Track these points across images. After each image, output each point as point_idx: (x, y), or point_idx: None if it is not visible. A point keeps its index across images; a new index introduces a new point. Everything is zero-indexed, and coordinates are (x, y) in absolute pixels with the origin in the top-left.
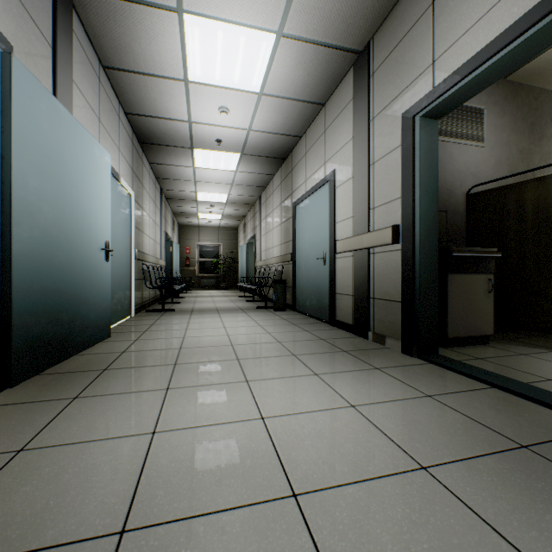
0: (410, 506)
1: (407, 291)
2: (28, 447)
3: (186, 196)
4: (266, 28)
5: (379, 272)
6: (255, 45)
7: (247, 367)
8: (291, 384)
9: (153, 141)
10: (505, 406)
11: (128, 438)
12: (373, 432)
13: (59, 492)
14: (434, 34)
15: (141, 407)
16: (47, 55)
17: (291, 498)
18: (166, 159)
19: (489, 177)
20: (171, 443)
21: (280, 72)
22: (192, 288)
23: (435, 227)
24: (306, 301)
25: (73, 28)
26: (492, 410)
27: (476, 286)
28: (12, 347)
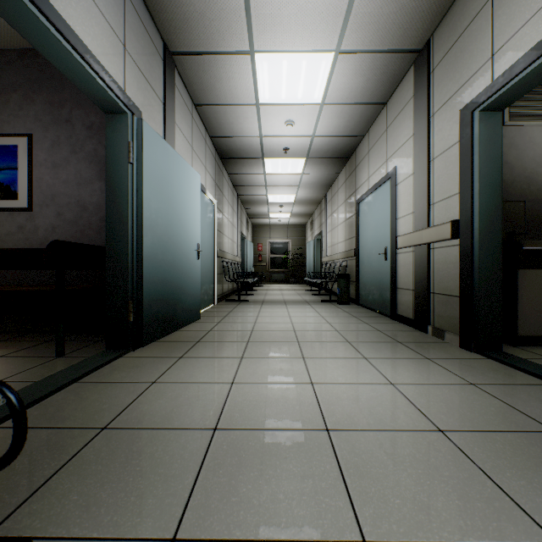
0: (417, 450)
1: (465, 286)
2: (157, 381)
3: (258, 199)
4: (324, 50)
5: (438, 267)
6: (315, 65)
7: (304, 348)
8: (340, 363)
9: (231, 156)
10: None
11: (216, 384)
12: (403, 403)
13: (178, 406)
14: (493, 28)
15: (224, 367)
16: (160, 110)
17: (324, 431)
18: (242, 169)
19: None
20: (244, 390)
21: (340, 82)
22: (264, 282)
23: (497, 221)
24: (369, 295)
25: (175, 83)
26: (539, 402)
27: None
28: (143, 319)
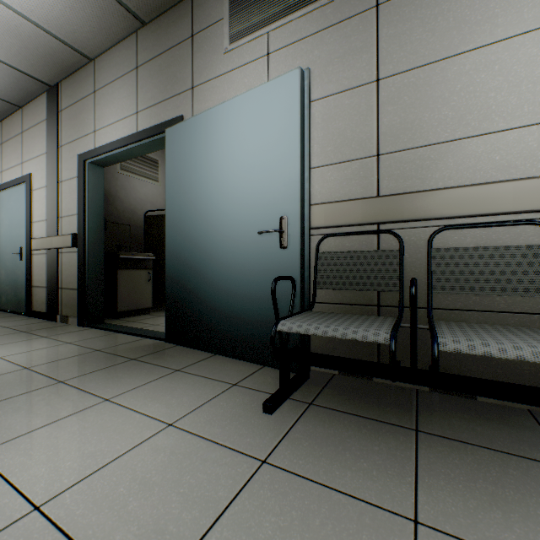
0: (3, 380)
1: (81, 282)
2: None
3: None
4: None
5: (65, 267)
6: None
7: None
8: None
9: None
10: (112, 339)
11: None
12: (5, 364)
13: None
14: (95, 113)
15: None
16: None
17: None
18: None
19: (163, 206)
20: None
21: None
22: None
23: (102, 238)
24: (3, 296)
25: None
26: (102, 341)
27: (140, 277)
28: None
